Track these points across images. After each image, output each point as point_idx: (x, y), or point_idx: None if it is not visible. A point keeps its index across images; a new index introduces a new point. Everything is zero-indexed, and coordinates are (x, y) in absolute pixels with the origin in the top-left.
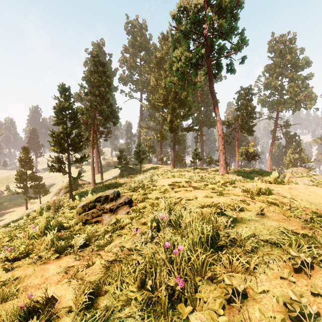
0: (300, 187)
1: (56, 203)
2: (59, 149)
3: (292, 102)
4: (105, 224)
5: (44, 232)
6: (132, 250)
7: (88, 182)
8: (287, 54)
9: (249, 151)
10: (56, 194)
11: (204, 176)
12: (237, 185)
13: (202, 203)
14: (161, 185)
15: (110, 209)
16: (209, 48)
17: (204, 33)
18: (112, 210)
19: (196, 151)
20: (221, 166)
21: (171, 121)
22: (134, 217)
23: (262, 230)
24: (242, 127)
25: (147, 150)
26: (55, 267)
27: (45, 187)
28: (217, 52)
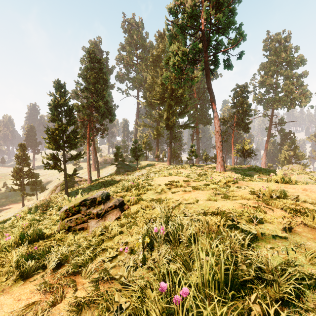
0: (315, 189)
1: (51, 200)
2: (54, 146)
3: (287, 100)
4: (91, 232)
5: (19, 241)
6: (116, 279)
7: (84, 179)
8: (282, 52)
9: (245, 148)
10: (52, 191)
11: (201, 174)
12: (240, 185)
13: (204, 207)
14: (157, 185)
15: (98, 214)
16: (206, 43)
17: (201, 28)
18: (100, 215)
19: (193, 148)
20: (218, 163)
21: (167, 118)
22: (124, 223)
23: (298, 256)
24: (238, 124)
25: (144, 147)
26: (12, 302)
27: (42, 184)
28: (214, 47)
